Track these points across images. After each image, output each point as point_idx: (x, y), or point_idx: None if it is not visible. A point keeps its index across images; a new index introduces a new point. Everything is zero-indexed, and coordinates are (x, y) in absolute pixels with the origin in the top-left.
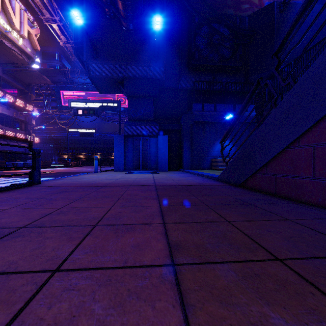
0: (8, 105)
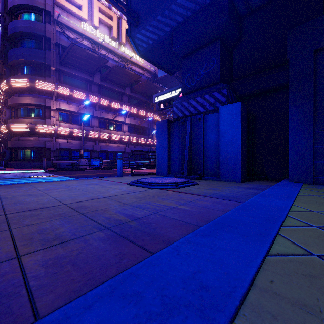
0: (135, 116)
